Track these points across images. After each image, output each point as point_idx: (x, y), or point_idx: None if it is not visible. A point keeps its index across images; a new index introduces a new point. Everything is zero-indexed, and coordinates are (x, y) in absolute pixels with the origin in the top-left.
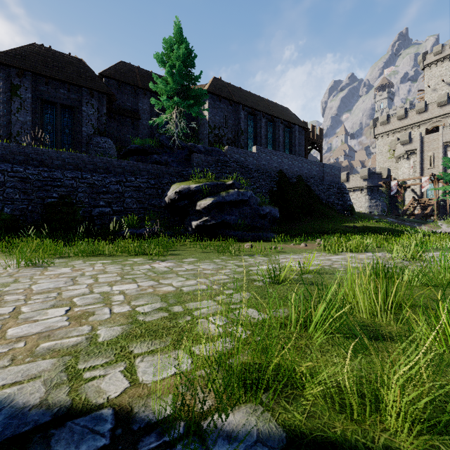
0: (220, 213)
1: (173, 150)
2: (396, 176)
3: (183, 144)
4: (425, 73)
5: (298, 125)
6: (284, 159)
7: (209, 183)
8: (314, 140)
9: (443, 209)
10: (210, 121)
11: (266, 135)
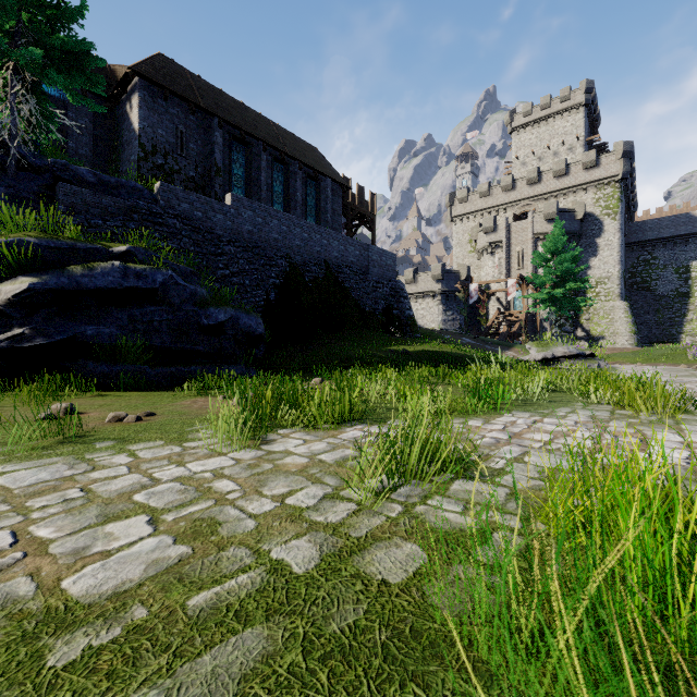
0: (65, 318)
1: (6, 169)
2: (478, 278)
3: (41, 161)
4: (514, 139)
5: (331, 178)
6: (293, 227)
7: (35, 239)
8: (362, 210)
9: (533, 326)
10: (143, 137)
11: (271, 185)
